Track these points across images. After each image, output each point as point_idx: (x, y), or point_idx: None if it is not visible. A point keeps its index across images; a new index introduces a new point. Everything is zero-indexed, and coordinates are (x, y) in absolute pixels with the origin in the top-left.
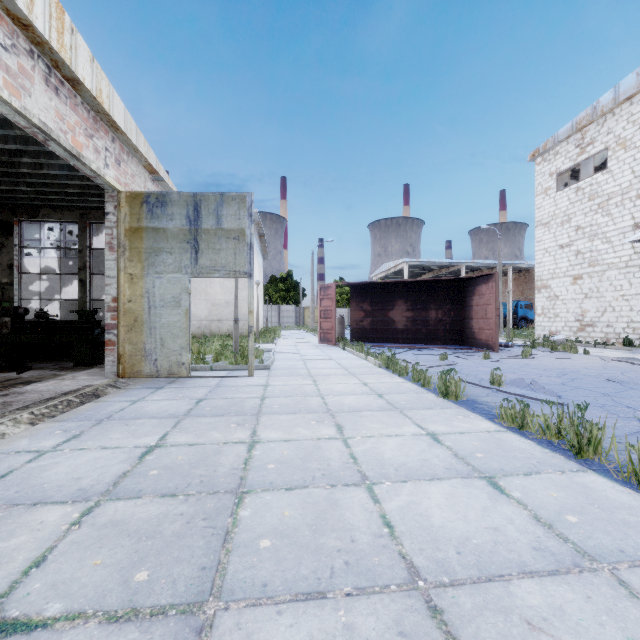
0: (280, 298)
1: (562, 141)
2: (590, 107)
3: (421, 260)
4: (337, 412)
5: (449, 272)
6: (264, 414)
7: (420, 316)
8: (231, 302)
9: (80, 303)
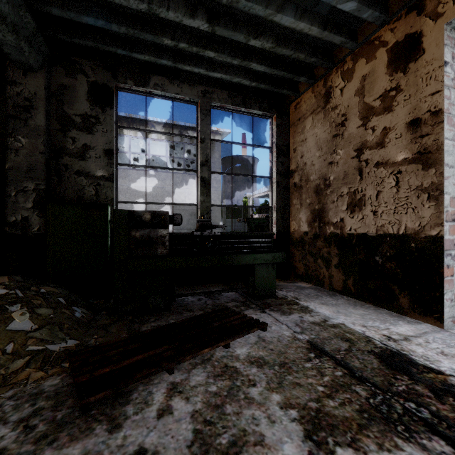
0: None
1: None
2: None
3: None
4: None
5: None
6: None
7: None
8: None
9: (201, 209)
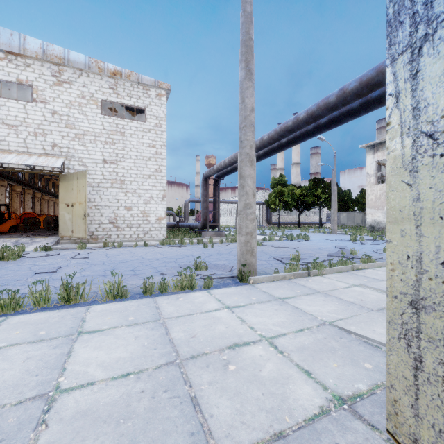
0: None
1: None
2: None
3: None
4: None
5: None
6: None
7: None
8: None
9: None
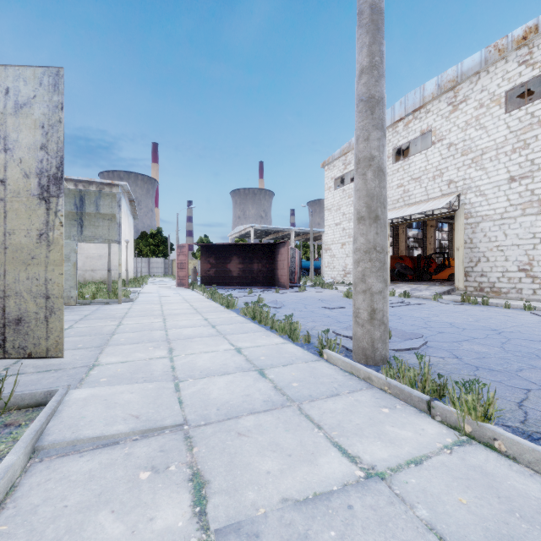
0: (150, 251)
1: (337, 159)
2: (348, 142)
3: (263, 226)
4: (167, 315)
5: (285, 235)
6: (127, 317)
7: (248, 267)
8: (104, 255)
9: None
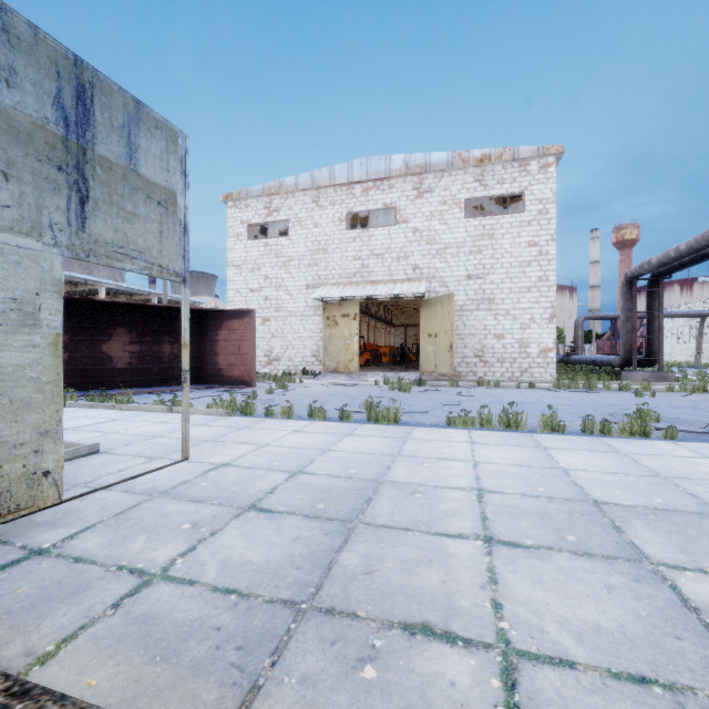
0: None
1: (254, 197)
2: (278, 181)
3: None
4: (400, 454)
5: (69, 290)
6: (383, 478)
7: (151, 351)
8: None
9: None
